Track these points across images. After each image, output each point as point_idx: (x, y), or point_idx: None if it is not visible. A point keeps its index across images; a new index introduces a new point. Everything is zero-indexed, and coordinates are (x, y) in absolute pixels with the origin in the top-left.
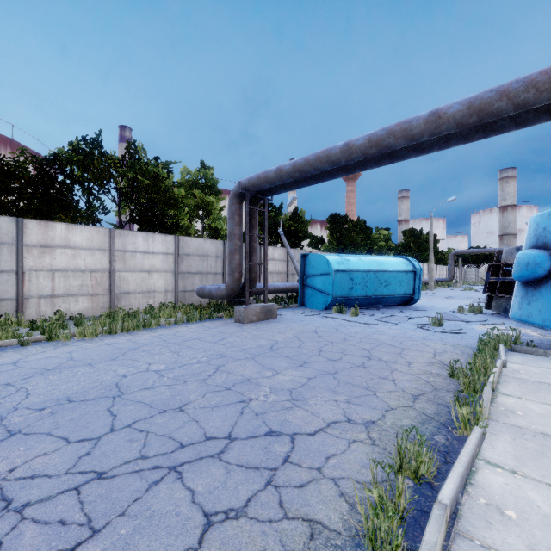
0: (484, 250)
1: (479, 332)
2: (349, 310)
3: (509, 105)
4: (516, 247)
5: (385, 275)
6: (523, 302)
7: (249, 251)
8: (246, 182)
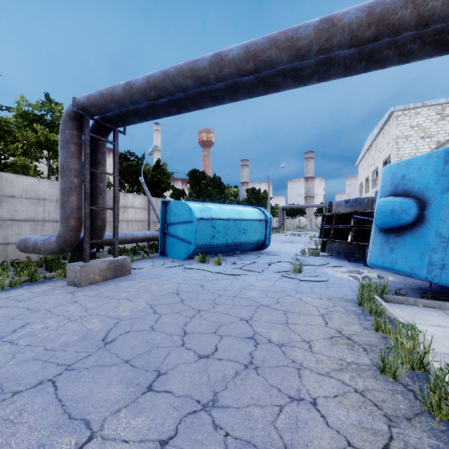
0: (301, 205)
1: (335, 277)
2: (211, 258)
3: (413, 15)
4: (345, 200)
5: (243, 223)
6: (384, 249)
7: (93, 193)
8: (85, 100)
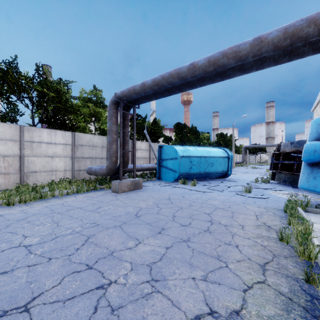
0: (261, 145)
1: (275, 197)
2: (189, 182)
3: (315, 30)
4: (291, 142)
5: (211, 159)
6: (309, 177)
7: (123, 143)
8: (120, 94)
